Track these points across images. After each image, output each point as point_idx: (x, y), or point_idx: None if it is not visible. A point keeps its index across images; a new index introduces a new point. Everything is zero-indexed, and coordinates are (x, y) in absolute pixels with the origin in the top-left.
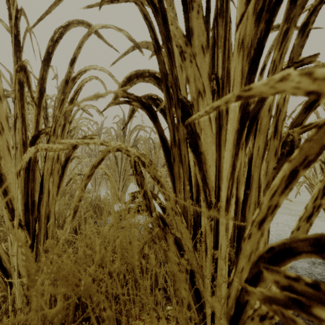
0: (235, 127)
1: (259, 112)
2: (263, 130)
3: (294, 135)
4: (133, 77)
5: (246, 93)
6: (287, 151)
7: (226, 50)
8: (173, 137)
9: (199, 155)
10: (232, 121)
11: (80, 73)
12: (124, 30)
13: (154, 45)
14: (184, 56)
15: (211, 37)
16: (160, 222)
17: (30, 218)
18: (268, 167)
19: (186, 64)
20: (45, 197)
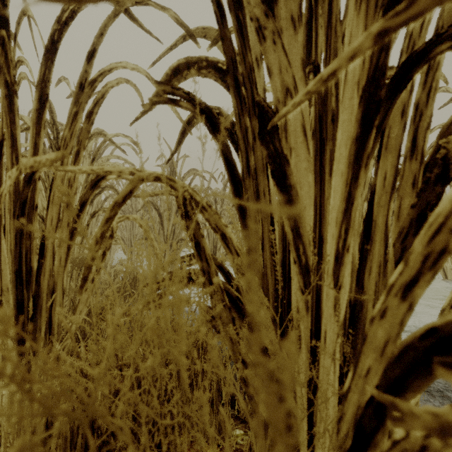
0: (352, 133)
1: (386, 118)
2: (392, 147)
3: (450, 148)
4: (182, 67)
5: (401, 18)
6: (436, 176)
7: (333, 14)
8: (247, 161)
9: (288, 189)
10: (346, 125)
11: (103, 74)
12: (169, 9)
13: (215, 11)
14: (263, 33)
15: (305, 9)
16: (225, 296)
17: (24, 294)
18: (401, 207)
19: (266, 46)
20: (48, 263)
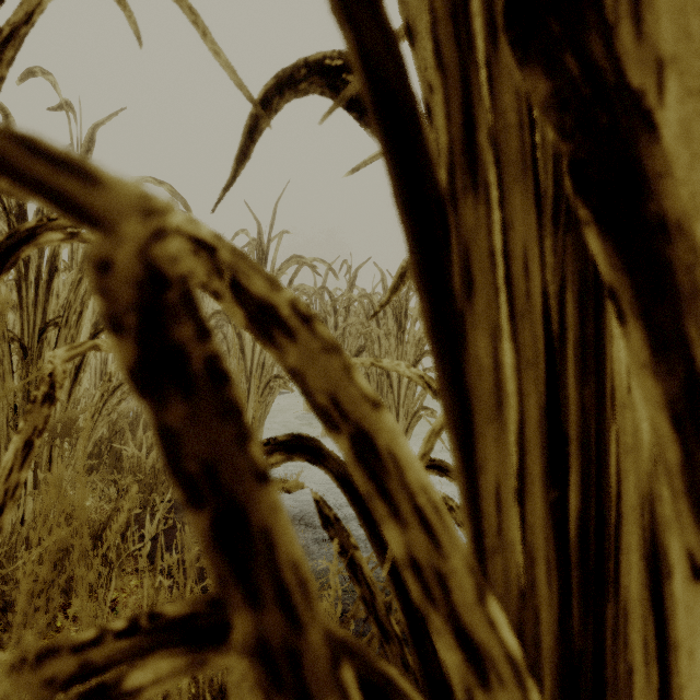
0: None
1: None
2: None
3: None
4: None
5: None
6: None
7: None
8: (467, 114)
9: (661, 233)
10: None
11: None
12: None
13: None
14: None
15: None
16: None
17: None
18: None
19: None
20: None
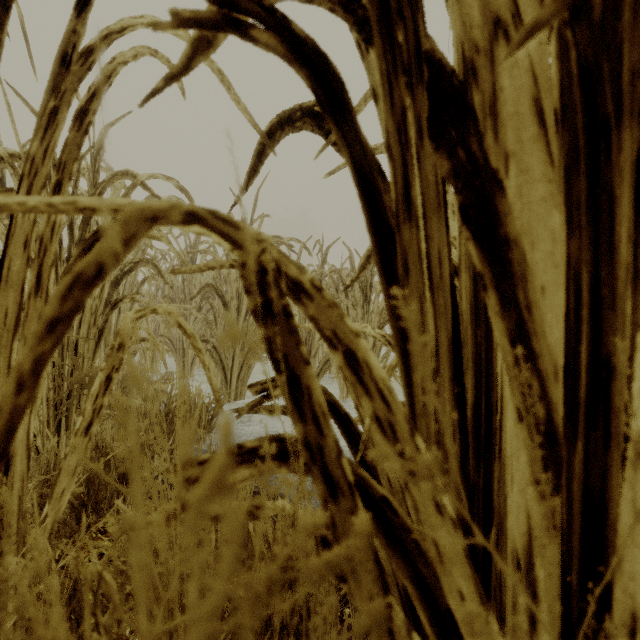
0: None
1: None
2: None
3: None
4: None
5: None
6: None
7: None
8: (405, 183)
9: (504, 246)
10: None
11: (108, 38)
12: None
13: None
14: None
15: None
16: (357, 499)
17: None
18: None
19: None
20: None
